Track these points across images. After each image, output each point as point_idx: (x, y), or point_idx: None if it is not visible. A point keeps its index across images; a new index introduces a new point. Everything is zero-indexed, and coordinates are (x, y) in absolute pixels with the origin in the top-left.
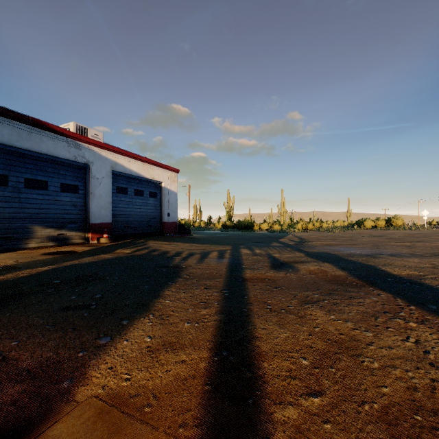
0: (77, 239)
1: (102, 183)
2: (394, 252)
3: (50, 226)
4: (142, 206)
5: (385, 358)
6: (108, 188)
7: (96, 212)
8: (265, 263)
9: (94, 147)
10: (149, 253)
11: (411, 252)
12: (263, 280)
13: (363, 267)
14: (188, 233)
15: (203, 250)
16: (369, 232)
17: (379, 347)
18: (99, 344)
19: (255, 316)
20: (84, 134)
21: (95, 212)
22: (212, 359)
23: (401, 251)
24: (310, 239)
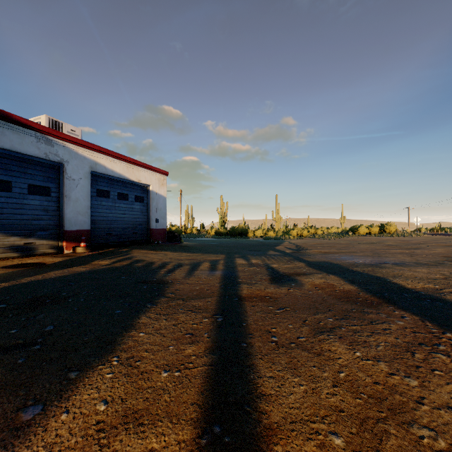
0: (49, 248)
1: (79, 185)
2: (397, 260)
3: (15, 234)
4: (126, 211)
5: (450, 428)
6: (87, 191)
7: (72, 217)
8: (264, 275)
9: (69, 144)
10: (132, 264)
11: (415, 261)
12: (263, 298)
13: (373, 279)
14: (179, 241)
15: (193, 260)
16: (364, 239)
17: (435, 407)
18: (20, 422)
19: (258, 355)
20: (59, 129)
21: (71, 217)
22: (197, 444)
23: (404, 259)
24: (307, 247)
